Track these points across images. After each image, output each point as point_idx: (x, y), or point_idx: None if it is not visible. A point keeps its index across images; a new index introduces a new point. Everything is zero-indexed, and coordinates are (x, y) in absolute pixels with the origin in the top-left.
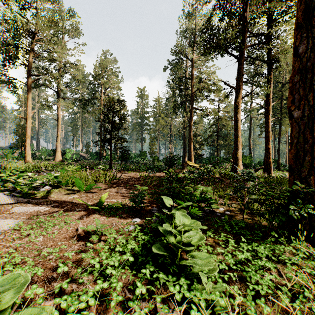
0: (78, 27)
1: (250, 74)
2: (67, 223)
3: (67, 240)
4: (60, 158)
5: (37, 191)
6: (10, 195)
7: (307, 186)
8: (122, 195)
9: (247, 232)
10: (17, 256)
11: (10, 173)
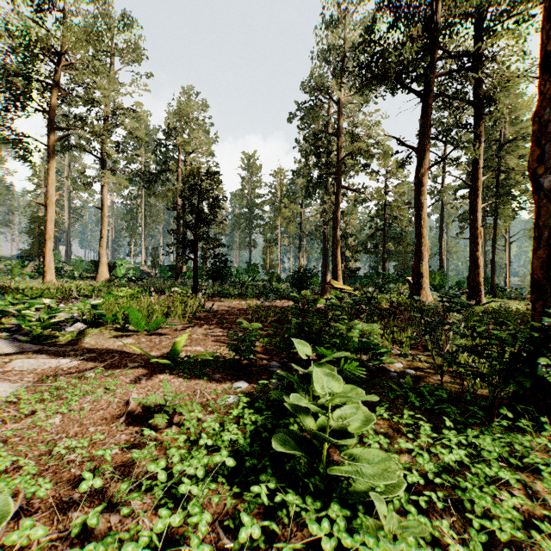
0: (137, 45)
1: (441, 127)
2: (110, 390)
3: (108, 423)
4: (107, 276)
5: (60, 332)
6: (9, 338)
7: None
8: (215, 340)
9: (453, 408)
10: (5, 455)
11: (12, 300)
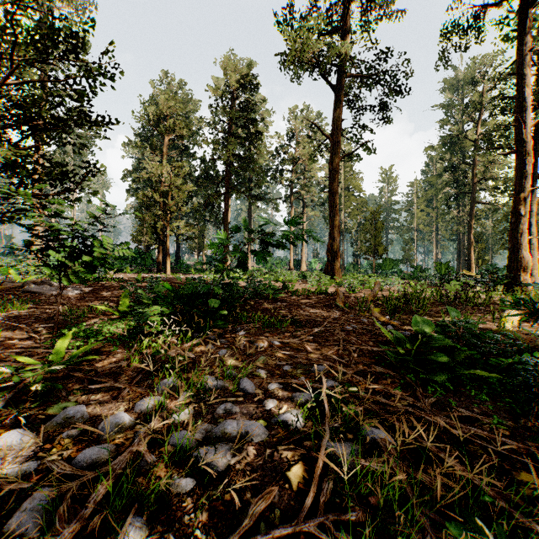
0: (322, 128)
1: None
2: None
3: None
4: (305, 268)
5: None
6: None
7: (511, 274)
8: None
9: (484, 291)
10: None
11: None
